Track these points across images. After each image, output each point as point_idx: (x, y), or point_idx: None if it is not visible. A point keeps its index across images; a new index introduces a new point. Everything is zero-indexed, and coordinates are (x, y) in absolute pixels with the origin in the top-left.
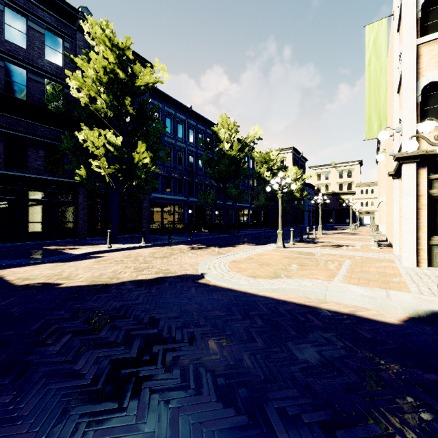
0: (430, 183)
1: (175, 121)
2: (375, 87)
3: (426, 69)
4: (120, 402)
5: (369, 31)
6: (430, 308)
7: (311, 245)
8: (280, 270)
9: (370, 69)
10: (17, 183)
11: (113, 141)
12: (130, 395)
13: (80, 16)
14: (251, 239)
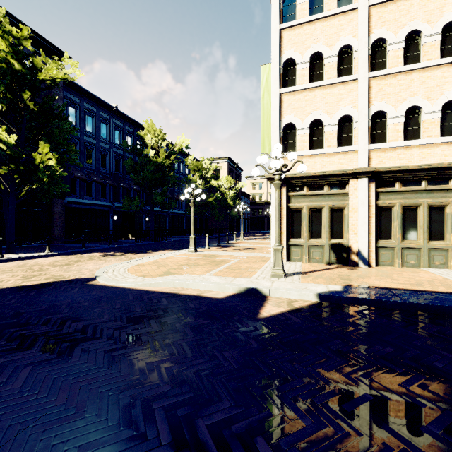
0: (289, 198)
1: (97, 120)
2: (267, 118)
3: (286, 113)
4: None
5: (263, 71)
6: (248, 286)
7: (223, 249)
8: (172, 270)
9: (264, 102)
10: None
11: (4, 138)
12: None
13: None
14: (176, 245)
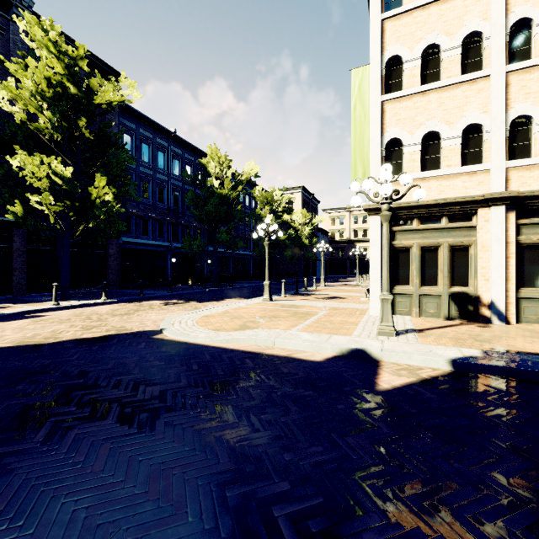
0: (393, 234)
1: (154, 147)
2: (360, 134)
3: (389, 125)
4: (22, 432)
5: (355, 76)
6: (351, 346)
7: (303, 297)
8: (248, 323)
9: (356, 115)
10: None
11: (60, 172)
12: (34, 427)
13: (16, 3)
14: (244, 292)
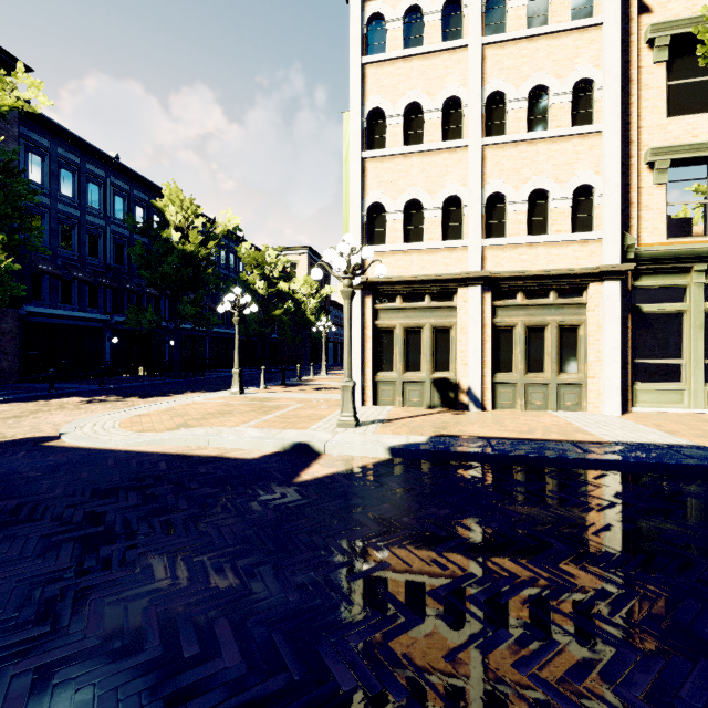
0: (376, 313)
1: (82, 177)
2: None
3: (371, 187)
4: None
5: (347, 121)
6: (295, 440)
7: (289, 389)
8: (192, 421)
9: (347, 168)
10: None
11: None
12: None
13: None
14: (216, 384)
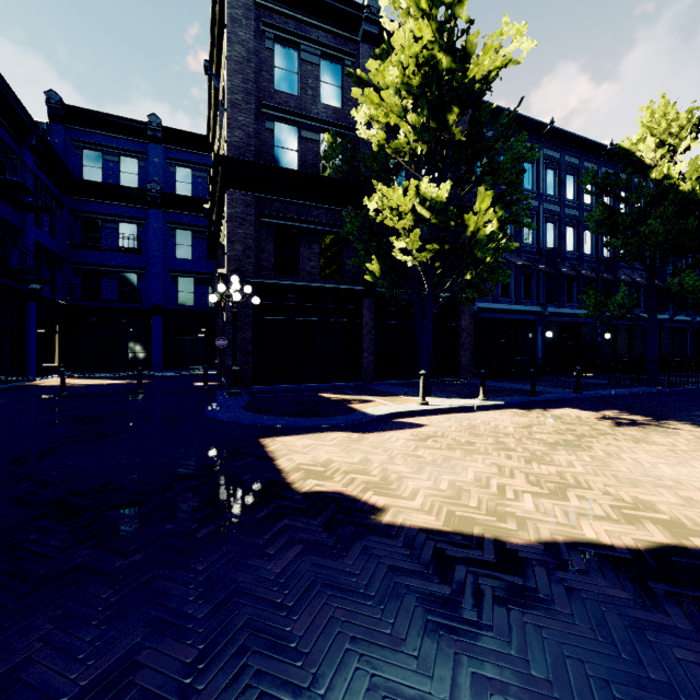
0: None
1: None
2: None
3: None
4: None
5: None
6: None
7: None
8: None
9: None
10: (287, 297)
11: (431, 195)
12: None
13: (365, 15)
14: None
